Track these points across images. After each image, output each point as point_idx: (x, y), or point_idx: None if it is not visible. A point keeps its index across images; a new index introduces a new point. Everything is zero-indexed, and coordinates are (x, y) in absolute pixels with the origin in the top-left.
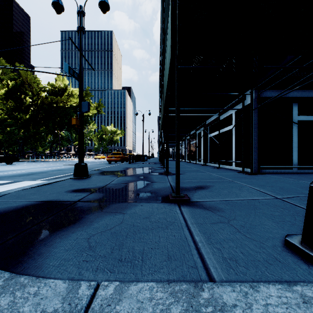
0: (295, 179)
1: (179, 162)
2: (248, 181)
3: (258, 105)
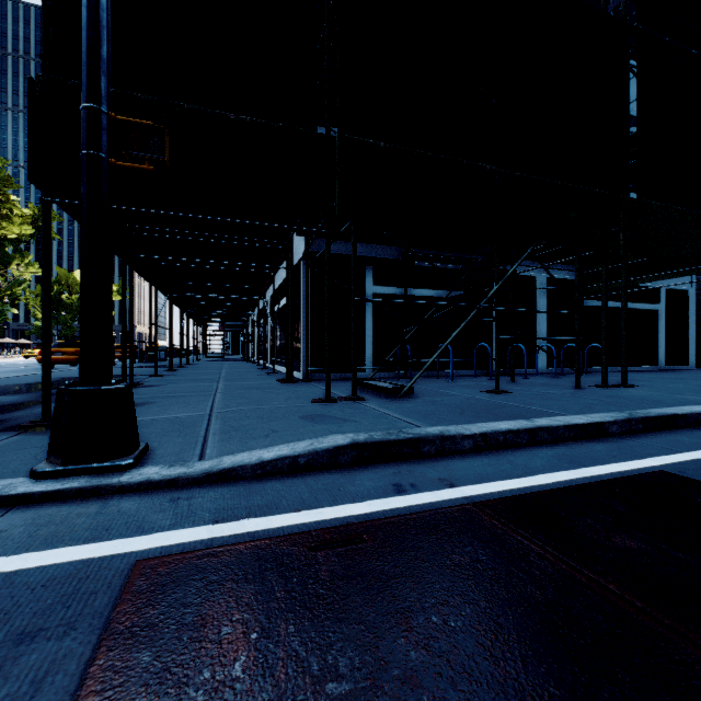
0: (332, 387)
1: (48, 363)
2: (241, 393)
3: (306, 265)
